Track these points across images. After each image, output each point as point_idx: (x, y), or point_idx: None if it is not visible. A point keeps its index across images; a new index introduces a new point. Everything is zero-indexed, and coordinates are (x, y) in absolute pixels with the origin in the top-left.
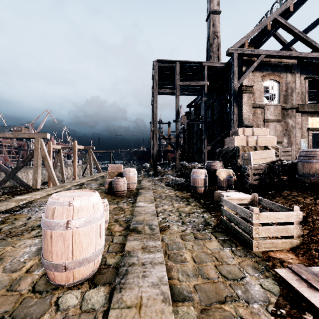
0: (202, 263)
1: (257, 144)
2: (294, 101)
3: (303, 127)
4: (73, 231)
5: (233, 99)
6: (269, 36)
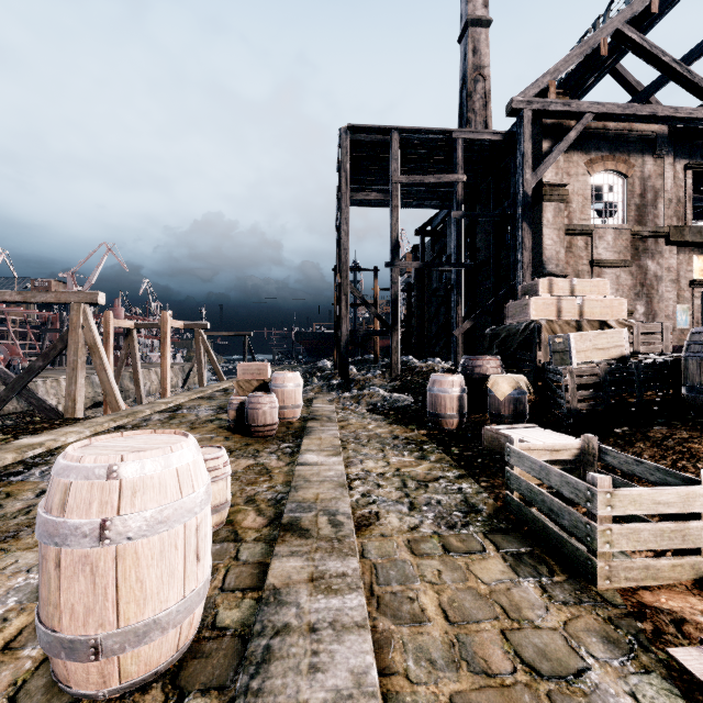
0: (467, 625)
1: (582, 317)
2: (661, 219)
3: (682, 278)
4: (118, 548)
5: (522, 214)
6: (602, 72)
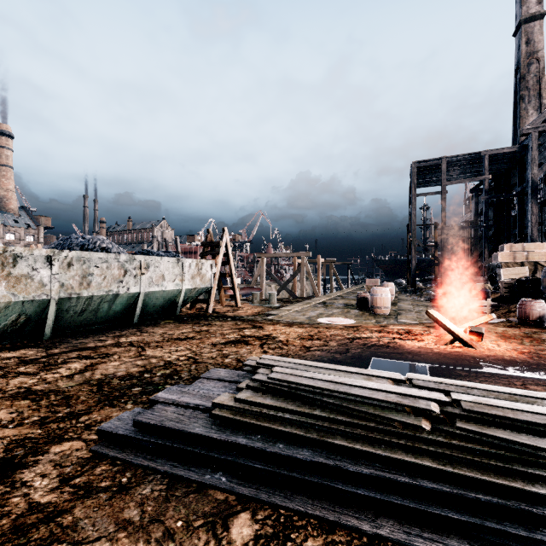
0: None
1: (527, 260)
2: None
3: None
4: (383, 297)
5: (530, 194)
6: None
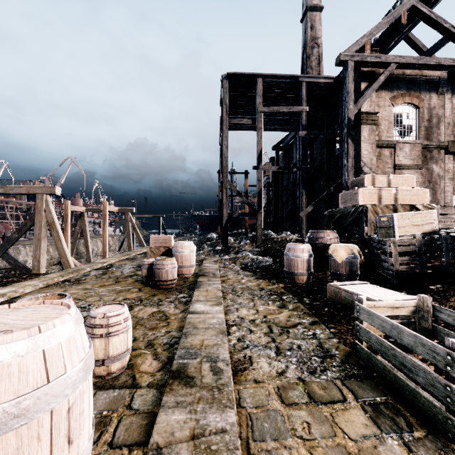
0: None
1: (396, 202)
2: (442, 136)
3: None
4: None
5: (347, 133)
6: (400, 38)
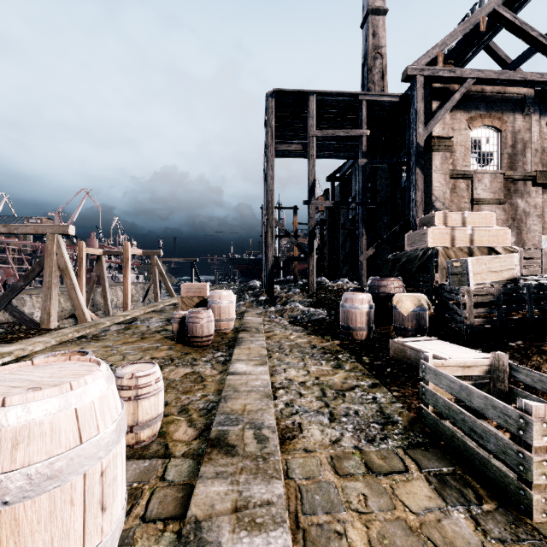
0: None
1: (472, 244)
2: (529, 165)
3: (546, 213)
4: None
5: (415, 161)
6: (478, 48)
